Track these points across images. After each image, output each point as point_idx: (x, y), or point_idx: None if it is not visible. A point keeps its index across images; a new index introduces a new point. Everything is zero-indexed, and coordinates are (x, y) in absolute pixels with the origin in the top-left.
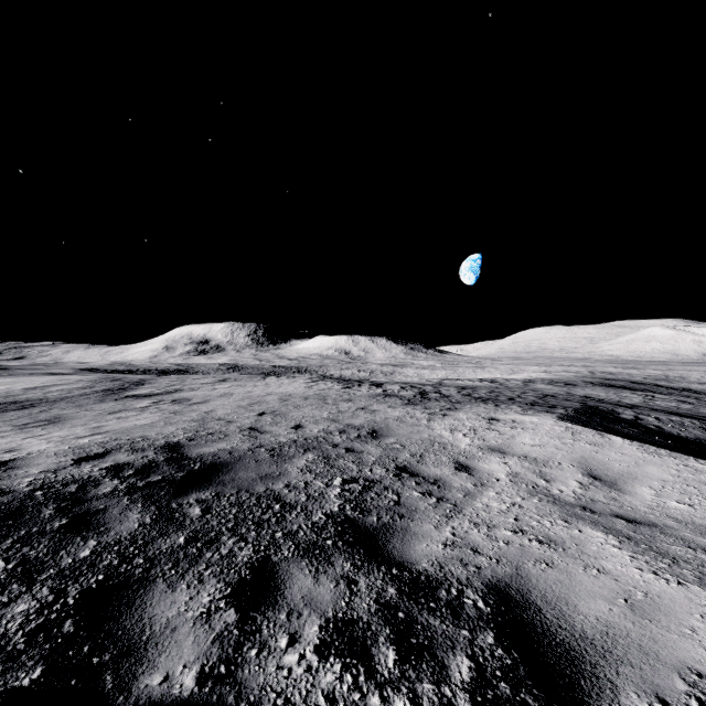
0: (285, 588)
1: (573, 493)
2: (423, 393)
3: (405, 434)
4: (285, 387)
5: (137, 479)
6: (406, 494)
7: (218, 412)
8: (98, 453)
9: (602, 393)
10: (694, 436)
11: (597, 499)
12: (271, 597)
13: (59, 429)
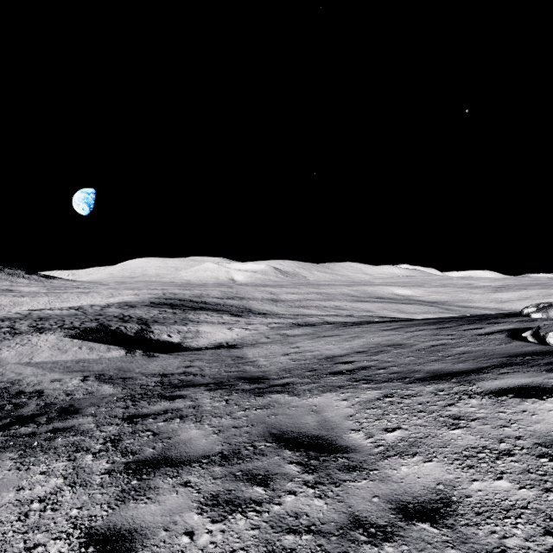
0: None
1: (39, 361)
2: None
3: None
4: None
5: None
6: None
7: None
8: None
9: (142, 312)
10: (131, 333)
11: (46, 361)
12: None
13: None
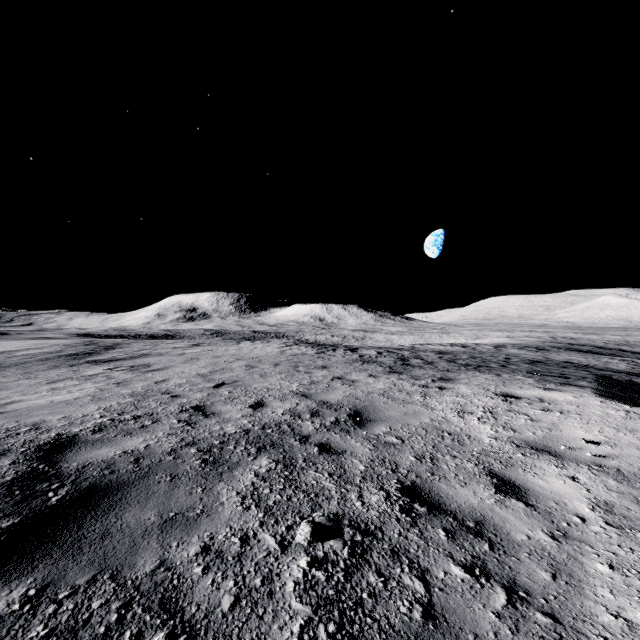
0: None
1: None
2: (402, 358)
3: (398, 417)
4: (256, 352)
5: None
6: (438, 574)
7: (171, 381)
8: None
9: (581, 358)
10: None
11: None
12: None
13: None
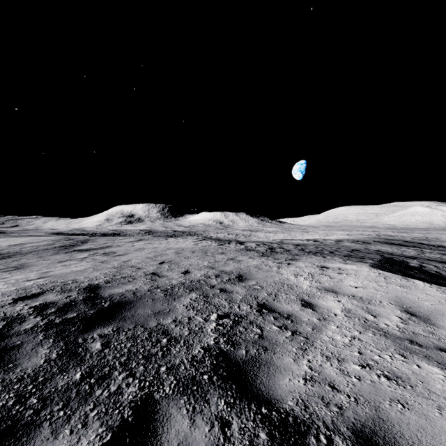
0: (162, 433)
1: (397, 327)
2: (271, 248)
3: (262, 277)
4: (180, 244)
5: (56, 316)
6: (267, 328)
7: (133, 261)
8: (34, 294)
9: (389, 248)
10: None
11: (417, 332)
12: (148, 445)
13: (20, 273)
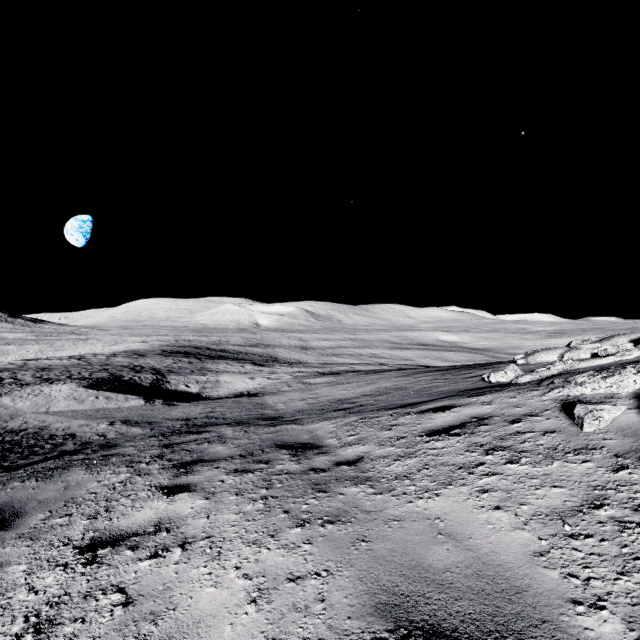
0: None
1: (57, 410)
2: None
3: None
4: None
5: None
6: None
7: None
8: None
9: (154, 361)
10: (146, 383)
11: (64, 410)
12: None
13: None
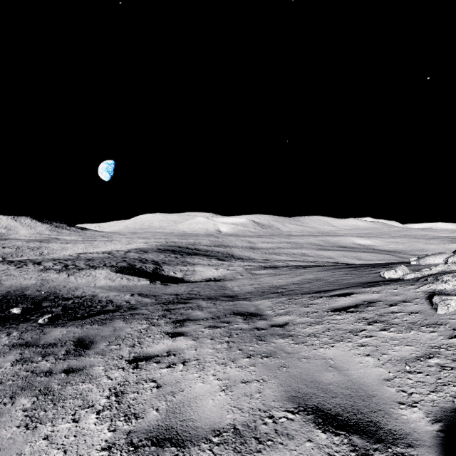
0: (42, 302)
1: (100, 286)
2: (66, 266)
3: (60, 282)
4: None
5: None
6: (62, 292)
7: None
8: None
9: (153, 256)
10: (149, 270)
11: (104, 286)
12: (41, 303)
13: None
